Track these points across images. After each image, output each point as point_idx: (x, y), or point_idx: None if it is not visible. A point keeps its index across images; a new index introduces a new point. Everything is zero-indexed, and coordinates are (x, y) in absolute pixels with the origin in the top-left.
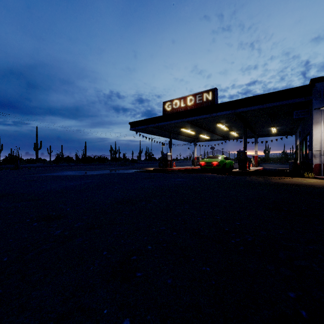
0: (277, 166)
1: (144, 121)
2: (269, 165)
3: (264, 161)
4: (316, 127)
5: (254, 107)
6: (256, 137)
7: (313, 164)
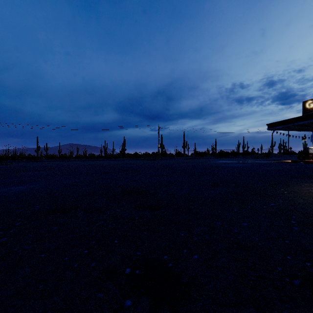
0: None
1: (282, 122)
2: None
3: None
4: None
5: None
6: None
7: None
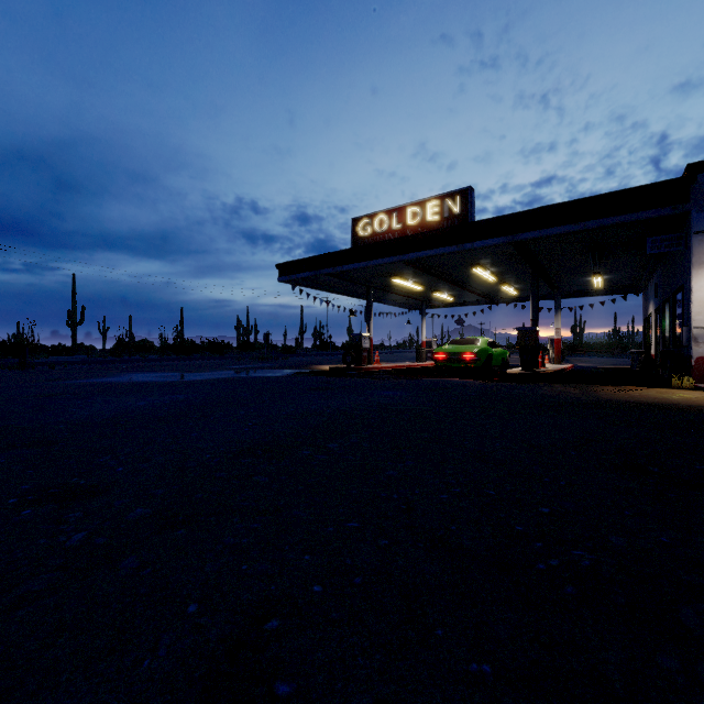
0: (602, 362)
1: (310, 261)
2: (584, 359)
3: (572, 350)
4: (699, 273)
5: (559, 228)
6: (558, 297)
7: (692, 358)
